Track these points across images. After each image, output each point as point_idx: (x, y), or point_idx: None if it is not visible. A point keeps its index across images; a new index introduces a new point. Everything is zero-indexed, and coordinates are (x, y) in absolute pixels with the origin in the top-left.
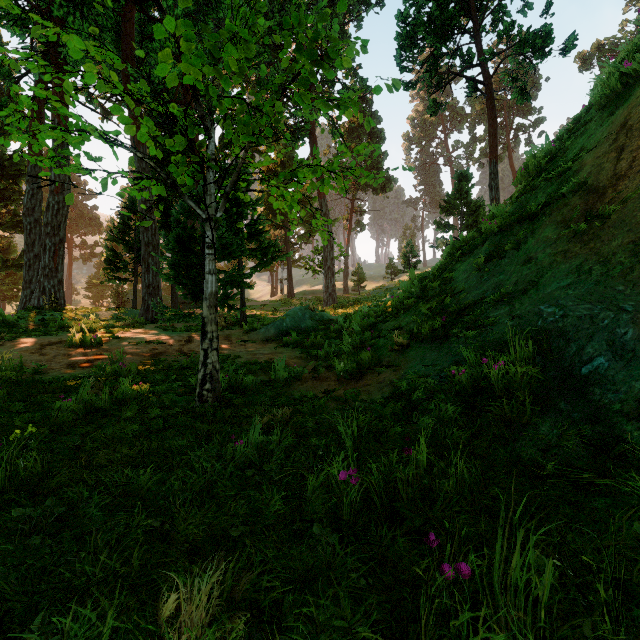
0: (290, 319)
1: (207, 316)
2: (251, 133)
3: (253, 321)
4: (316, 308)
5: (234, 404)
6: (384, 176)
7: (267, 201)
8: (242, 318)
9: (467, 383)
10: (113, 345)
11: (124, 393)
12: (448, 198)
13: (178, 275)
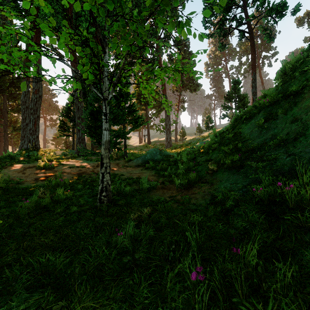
0: (149, 155)
1: (103, 154)
2: (128, 46)
3: (130, 156)
4: (162, 149)
5: (119, 204)
6: (195, 83)
7: (137, 96)
8: (125, 154)
9: (264, 197)
10: (60, 168)
11: (59, 196)
12: (228, 93)
13: (91, 132)
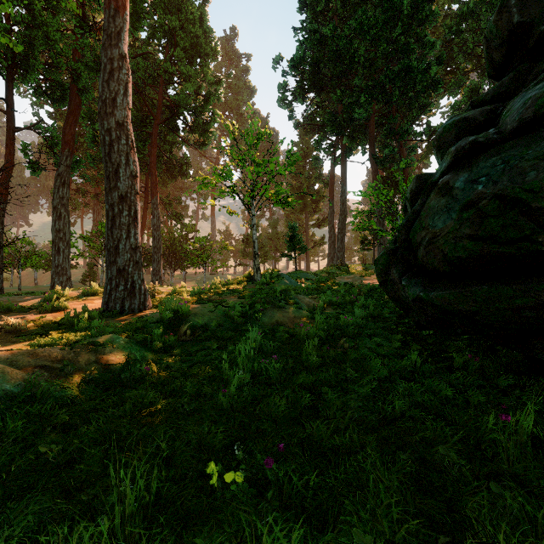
0: None
1: None
2: None
3: None
4: None
5: None
6: None
7: None
8: None
9: None
10: (369, 279)
11: (377, 287)
12: None
13: None
